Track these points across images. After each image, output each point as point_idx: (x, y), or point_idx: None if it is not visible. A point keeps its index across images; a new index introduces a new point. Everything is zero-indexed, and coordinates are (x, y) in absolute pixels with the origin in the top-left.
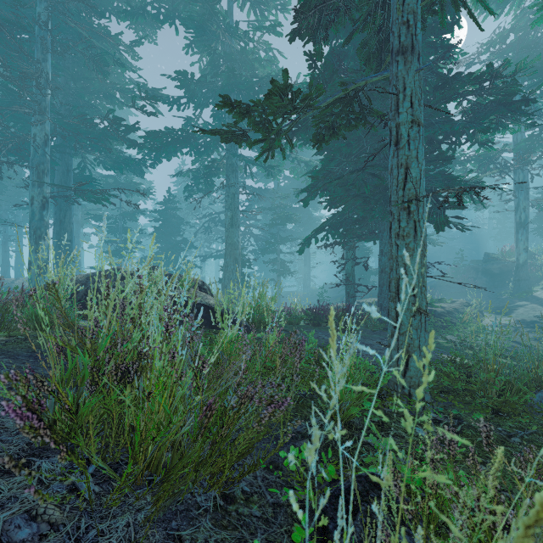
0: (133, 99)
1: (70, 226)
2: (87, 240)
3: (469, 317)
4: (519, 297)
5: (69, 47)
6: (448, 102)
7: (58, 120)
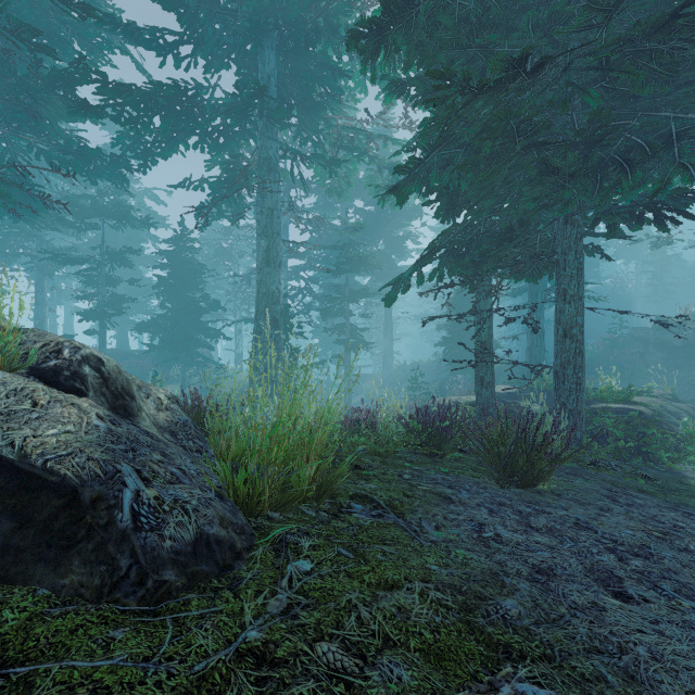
0: None
1: None
2: (73, 301)
3: None
4: None
5: None
6: None
7: None
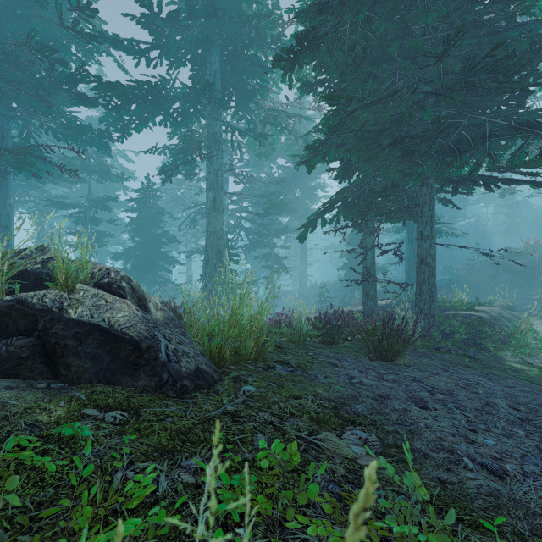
0: (58, 9)
1: (6, 208)
2: (63, 235)
3: (528, 326)
4: None
5: None
6: None
7: None
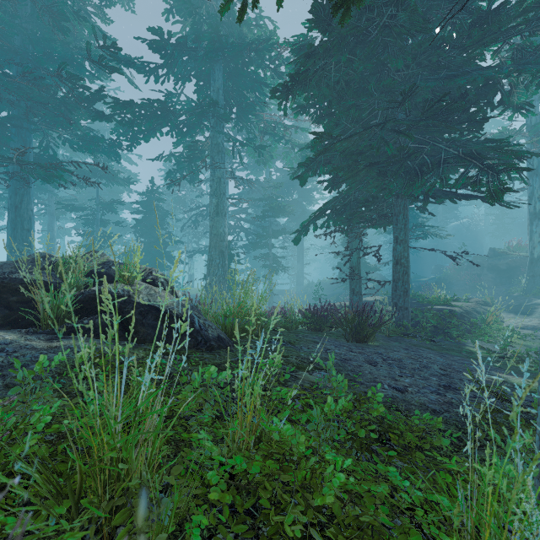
0: (88, 47)
1: (28, 213)
2: (68, 235)
3: (494, 318)
4: (535, 294)
5: (25, 1)
6: (488, 43)
7: (5, 83)
